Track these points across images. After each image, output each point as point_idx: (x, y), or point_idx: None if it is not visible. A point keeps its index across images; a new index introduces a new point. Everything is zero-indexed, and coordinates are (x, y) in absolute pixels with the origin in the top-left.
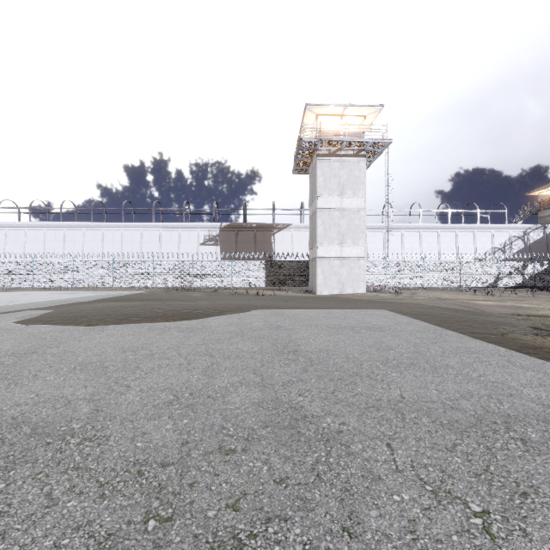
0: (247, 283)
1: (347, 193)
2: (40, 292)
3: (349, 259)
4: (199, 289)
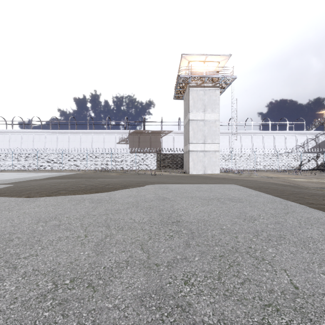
0: (145, 167)
1: (208, 110)
2: (15, 173)
3: (209, 152)
4: (115, 170)
